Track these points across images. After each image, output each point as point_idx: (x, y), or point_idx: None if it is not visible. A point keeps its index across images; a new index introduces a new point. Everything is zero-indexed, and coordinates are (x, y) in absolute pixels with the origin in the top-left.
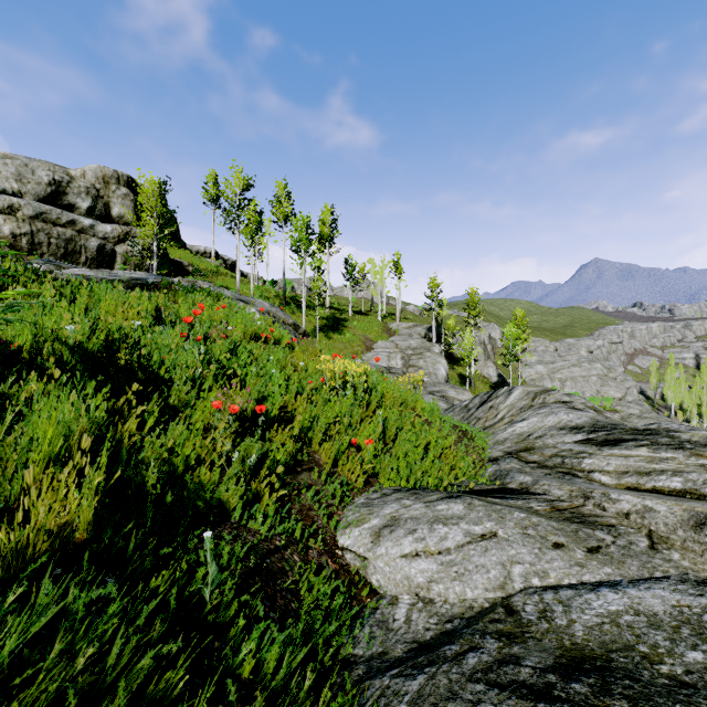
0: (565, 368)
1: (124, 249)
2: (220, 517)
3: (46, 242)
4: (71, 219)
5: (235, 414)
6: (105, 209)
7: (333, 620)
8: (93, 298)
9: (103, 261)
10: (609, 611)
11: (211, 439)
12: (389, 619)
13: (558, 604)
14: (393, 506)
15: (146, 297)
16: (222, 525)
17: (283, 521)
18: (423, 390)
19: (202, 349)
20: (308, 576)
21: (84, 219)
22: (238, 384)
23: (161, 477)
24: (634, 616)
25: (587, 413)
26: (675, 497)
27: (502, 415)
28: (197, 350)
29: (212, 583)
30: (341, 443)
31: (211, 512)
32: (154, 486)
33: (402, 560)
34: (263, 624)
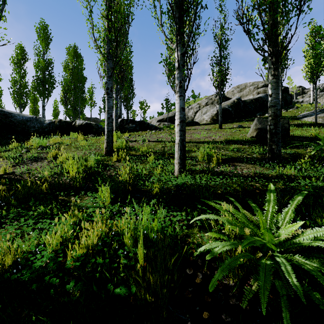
0: None
1: None
2: None
3: None
4: (323, 93)
5: None
6: None
7: None
8: None
9: None
10: None
11: None
12: None
13: None
14: None
15: None
16: None
17: None
18: None
19: None
20: None
21: None
22: None
23: None
24: None
25: None
26: None
27: None
28: None
29: None
30: None
31: None
32: None
33: None
34: None
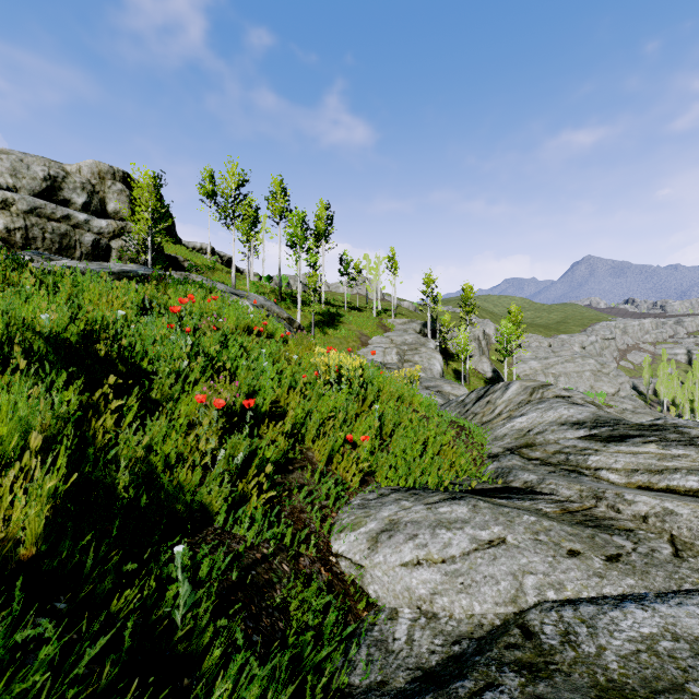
0: (558, 364)
1: (119, 244)
2: (202, 522)
3: (41, 237)
4: (65, 214)
5: (222, 409)
6: (101, 204)
7: (325, 640)
8: (76, 288)
9: (98, 256)
10: (642, 634)
11: (196, 435)
12: (388, 638)
13: (581, 625)
14: (392, 508)
15: (133, 287)
16: (204, 531)
17: (272, 526)
18: (419, 385)
19: (189, 340)
20: (299, 588)
21: (79, 214)
22: (227, 378)
23: (136, 479)
24: (673, 642)
25: (587, 408)
26: (693, 498)
27: (499, 411)
28: (183, 342)
29: (185, 605)
30: (336, 439)
31: (192, 516)
32: (128, 488)
33: (402, 569)
34: (242, 656)
